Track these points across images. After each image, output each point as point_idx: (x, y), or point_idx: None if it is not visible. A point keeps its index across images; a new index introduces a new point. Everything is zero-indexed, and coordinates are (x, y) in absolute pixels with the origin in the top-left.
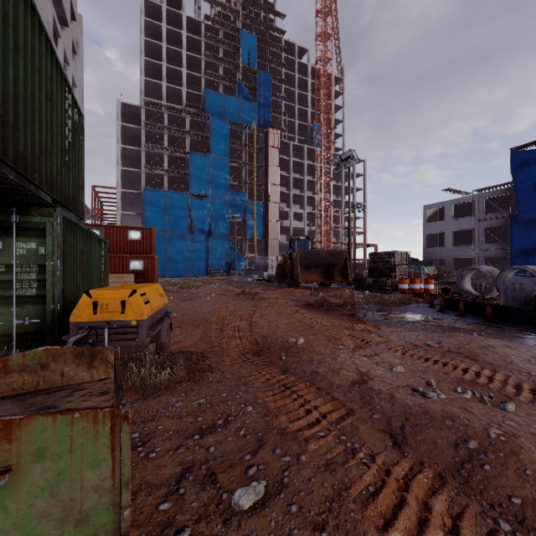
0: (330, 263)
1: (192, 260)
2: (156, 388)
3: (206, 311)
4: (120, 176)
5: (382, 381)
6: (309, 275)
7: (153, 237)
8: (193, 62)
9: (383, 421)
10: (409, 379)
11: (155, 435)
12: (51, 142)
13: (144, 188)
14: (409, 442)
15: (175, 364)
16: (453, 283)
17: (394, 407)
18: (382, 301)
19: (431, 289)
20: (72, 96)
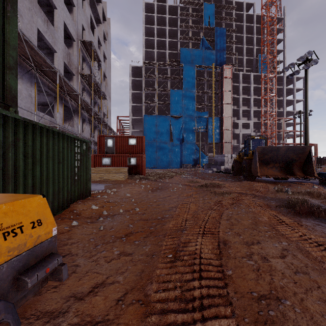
0: (290, 158)
1: (171, 158)
2: None
3: (167, 208)
4: (131, 109)
5: None
6: (267, 169)
7: (143, 142)
8: (172, 33)
9: None
10: None
11: None
12: None
13: (144, 115)
14: None
15: None
16: None
17: None
18: None
19: None
20: None
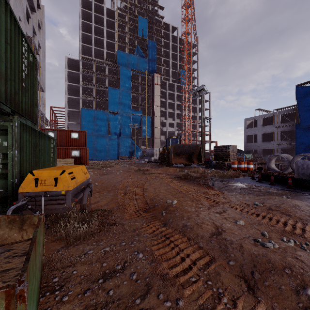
0: (191, 152)
1: (109, 150)
2: (76, 238)
3: (116, 182)
4: (67, 101)
5: (231, 233)
6: (178, 159)
7: (86, 136)
8: (110, 34)
9: (237, 267)
10: (249, 231)
11: (70, 280)
12: (10, 72)
13: (81, 108)
14: (260, 287)
15: (91, 220)
16: (262, 164)
17: (244, 255)
18: (223, 175)
19: (251, 167)
20: (28, 45)
